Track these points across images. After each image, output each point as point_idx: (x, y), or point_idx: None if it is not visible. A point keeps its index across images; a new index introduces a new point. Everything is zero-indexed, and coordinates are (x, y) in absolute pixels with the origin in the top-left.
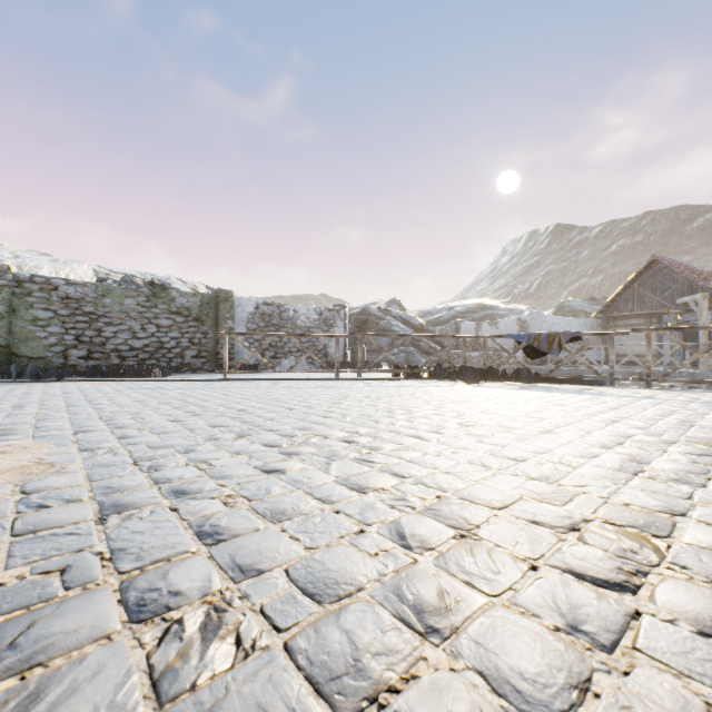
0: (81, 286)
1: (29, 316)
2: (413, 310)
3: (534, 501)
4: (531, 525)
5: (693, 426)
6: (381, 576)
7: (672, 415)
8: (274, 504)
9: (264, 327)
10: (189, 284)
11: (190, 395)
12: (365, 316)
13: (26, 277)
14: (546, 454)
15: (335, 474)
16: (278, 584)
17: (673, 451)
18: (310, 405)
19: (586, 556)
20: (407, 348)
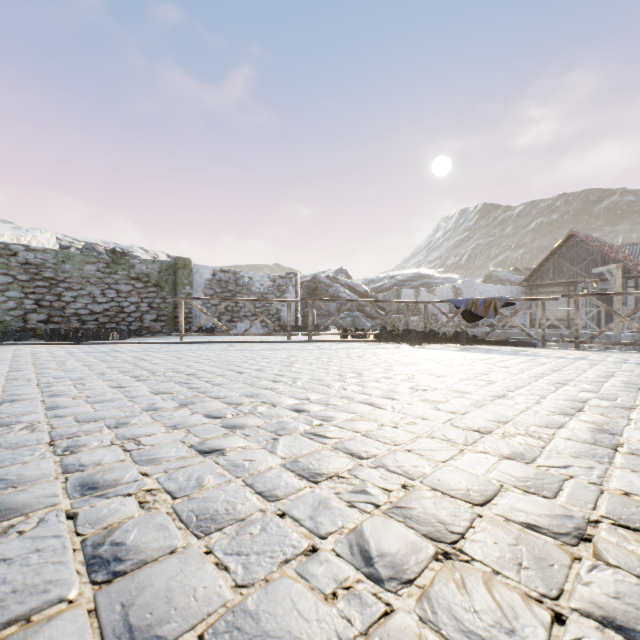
0: (41, 252)
1: None
2: (358, 279)
3: (518, 491)
4: (528, 532)
5: None
6: None
7: (613, 377)
8: (203, 503)
9: (220, 293)
10: (151, 252)
11: (143, 358)
12: (315, 283)
13: None
14: (510, 424)
15: (282, 454)
16: None
17: (637, 418)
18: (261, 368)
19: (620, 591)
20: (353, 313)
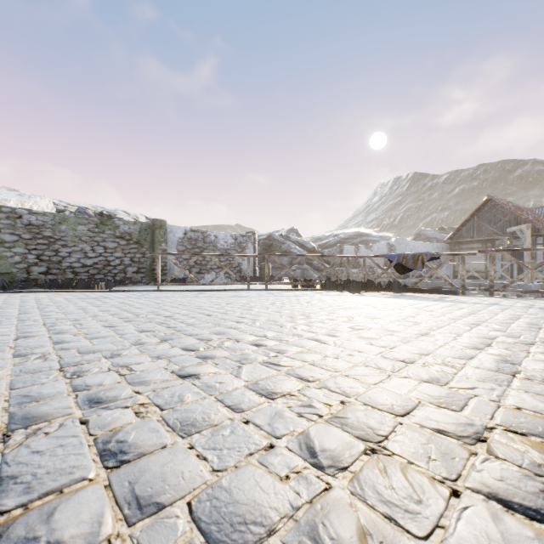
0: (41, 215)
1: None
2: (307, 237)
3: (433, 406)
4: (437, 435)
5: (541, 328)
6: (293, 511)
7: (520, 319)
8: (185, 413)
9: (191, 249)
10: (132, 215)
11: (127, 303)
12: (270, 241)
13: None
14: (430, 356)
15: (245, 378)
16: (178, 526)
17: (535, 351)
18: (226, 312)
19: (504, 475)
20: (303, 266)
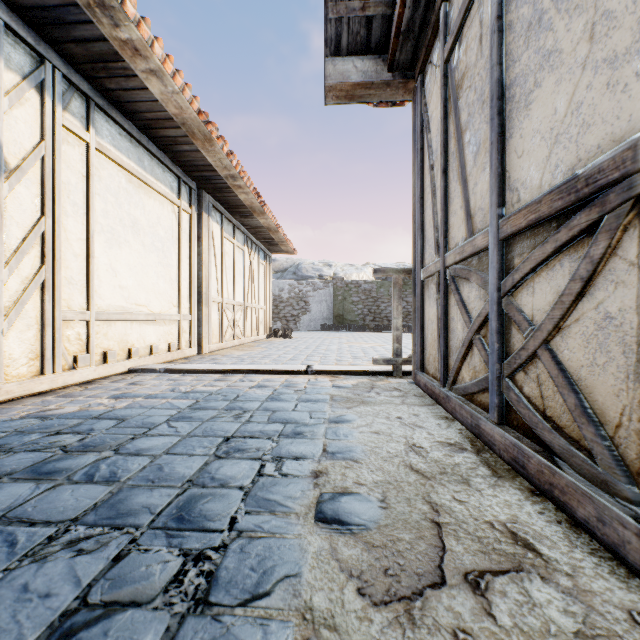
0: (370, 283)
1: (350, 300)
2: None
3: None
4: None
5: None
6: None
7: None
8: None
9: None
10: None
11: None
12: None
13: (349, 282)
14: None
15: None
16: None
17: None
18: None
19: None
20: None
